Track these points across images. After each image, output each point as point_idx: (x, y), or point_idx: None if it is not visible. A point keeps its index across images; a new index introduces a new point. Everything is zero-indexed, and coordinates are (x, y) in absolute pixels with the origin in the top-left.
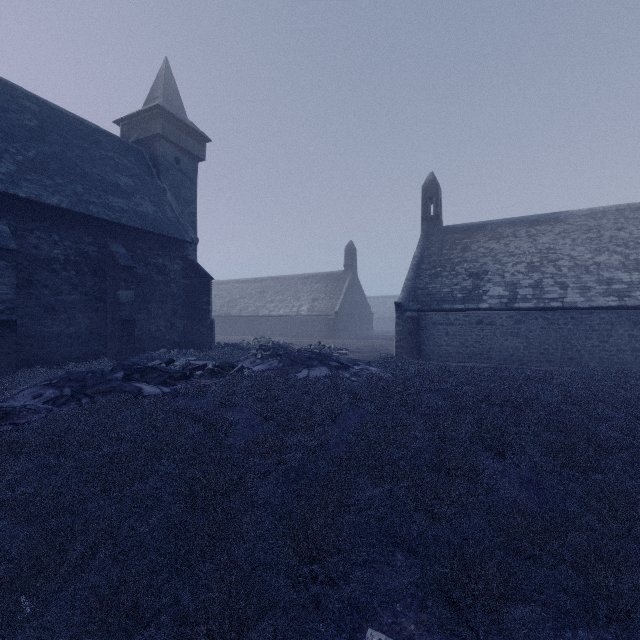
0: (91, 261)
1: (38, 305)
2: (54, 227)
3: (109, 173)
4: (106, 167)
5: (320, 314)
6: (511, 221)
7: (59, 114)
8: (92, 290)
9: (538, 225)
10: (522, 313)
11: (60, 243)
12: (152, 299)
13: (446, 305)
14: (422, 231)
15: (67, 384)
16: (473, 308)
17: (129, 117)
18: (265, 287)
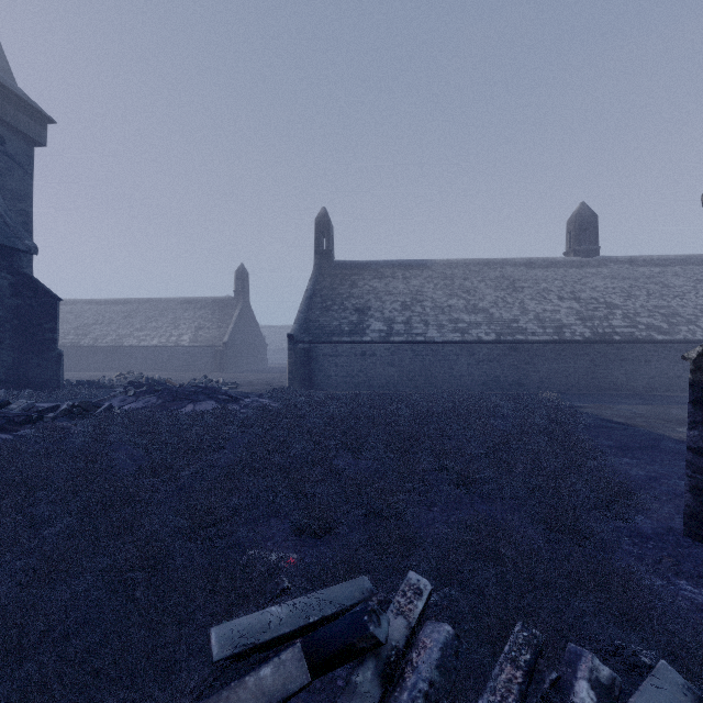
0: None
1: None
2: None
3: None
4: None
5: (206, 345)
6: (391, 263)
7: None
8: None
9: (411, 269)
10: (396, 346)
11: None
12: None
13: (335, 338)
14: (315, 264)
15: None
16: (358, 341)
17: None
18: (132, 311)
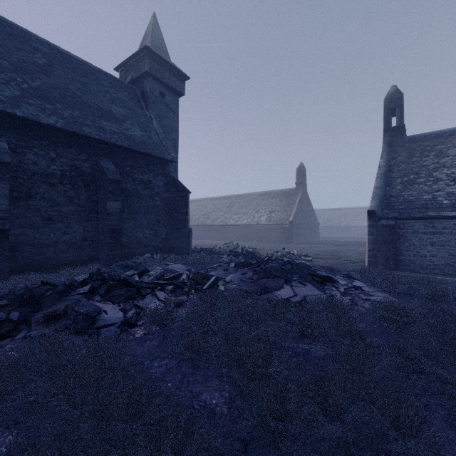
0: (85, 176)
1: (37, 215)
2: (51, 145)
3: (105, 103)
4: (103, 98)
5: (276, 223)
6: None
7: (66, 56)
8: (86, 202)
9: None
10: None
11: (57, 160)
12: (139, 210)
13: (431, 212)
14: (385, 142)
15: (17, 305)
16: None
17: (125, 62)
18: (231, 203)
